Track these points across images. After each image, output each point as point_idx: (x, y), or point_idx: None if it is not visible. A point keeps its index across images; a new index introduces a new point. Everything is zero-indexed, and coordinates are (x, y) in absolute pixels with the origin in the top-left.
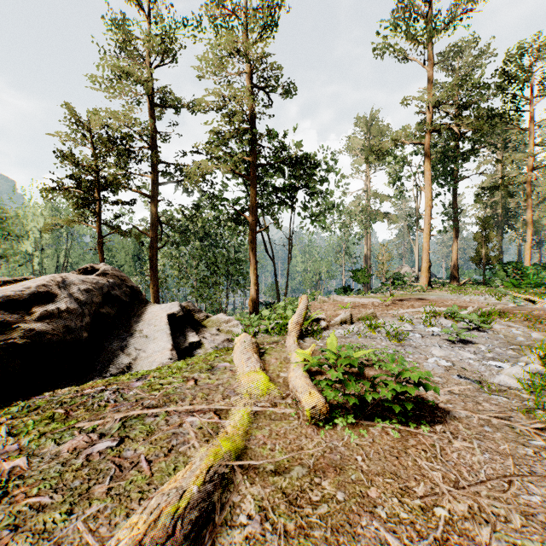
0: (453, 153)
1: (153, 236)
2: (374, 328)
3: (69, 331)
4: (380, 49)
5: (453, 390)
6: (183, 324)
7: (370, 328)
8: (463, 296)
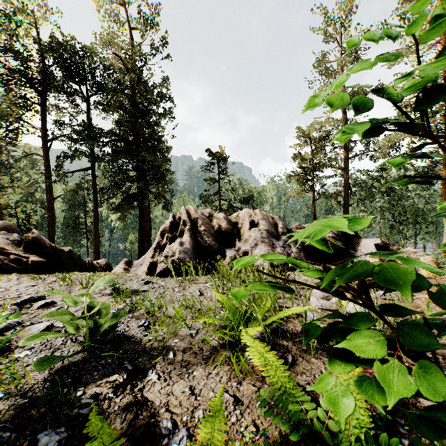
0: None
1: (345, 196)
2: None
3: (333, 245)
4: None
5: None
6: (383, 250)
7: None
8: None
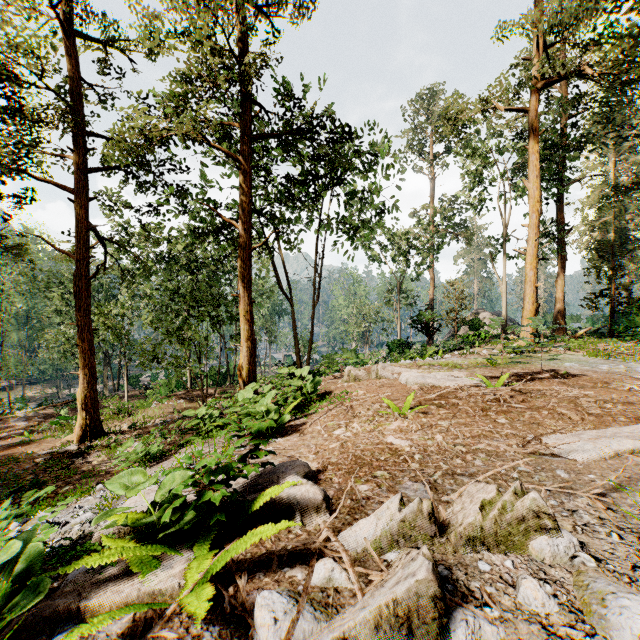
0: (563, 140)
1: (81, 258)
2: None
3: None
4: None
5: None
6: None
7: None
8: (625, 363)
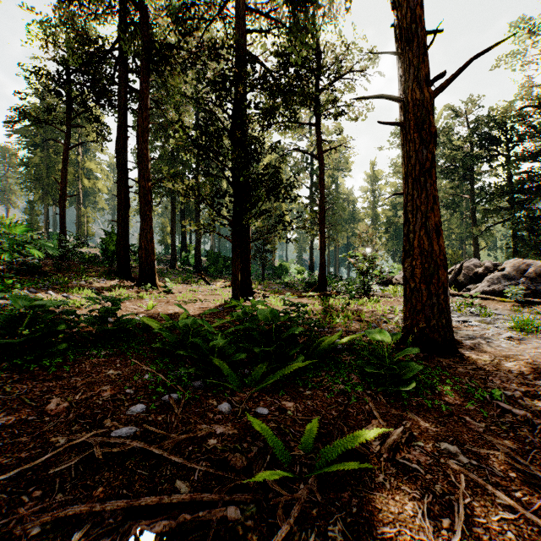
0: None
1: None
2: None
3: None
4: None
5: None
6: None
7: None
8: None
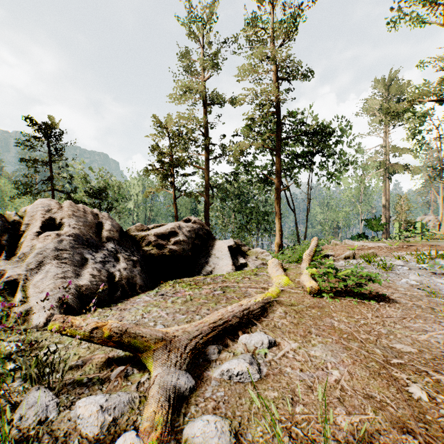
0: None
1: (206, 196)
2: (370, 261)
3: (184, 251)
4: (395, 22)
5: (408, 294)
6: (236, 252)
7: (366, 262)
8: None
